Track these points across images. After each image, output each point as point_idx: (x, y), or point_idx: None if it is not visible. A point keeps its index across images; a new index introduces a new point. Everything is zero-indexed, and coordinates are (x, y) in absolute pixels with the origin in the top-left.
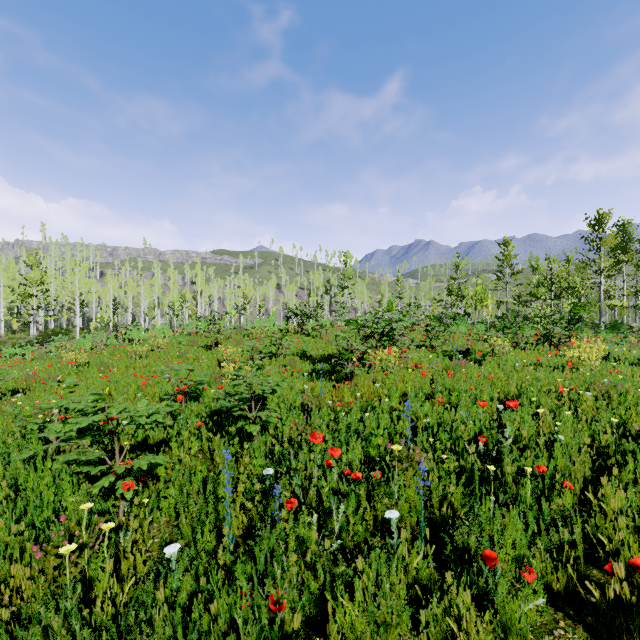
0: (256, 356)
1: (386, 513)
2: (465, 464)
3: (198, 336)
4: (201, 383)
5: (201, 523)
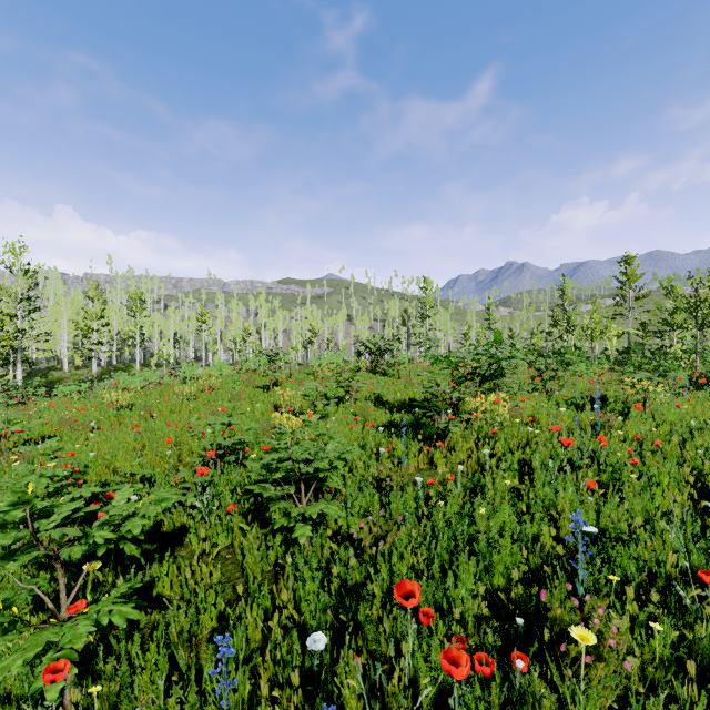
0: (317, 403)
1: None
2: (692, 638)
3: (257, 374)
4: (241, 442)
5: None
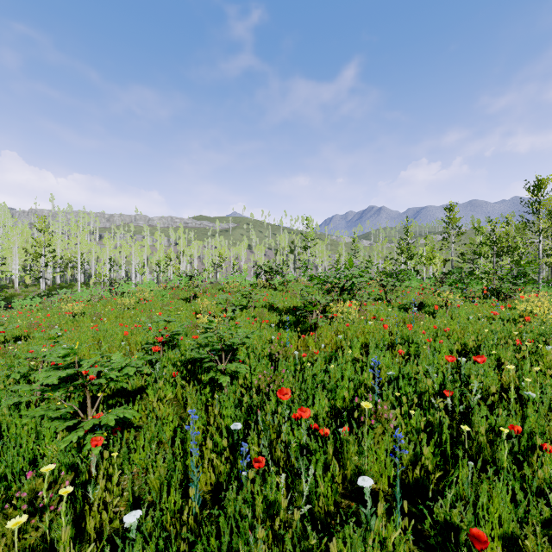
0: (228, 308)
1: (359, 480)
2: (433, 419)
3: (179, 290)
4: (177, 333)
5: (169, 478)
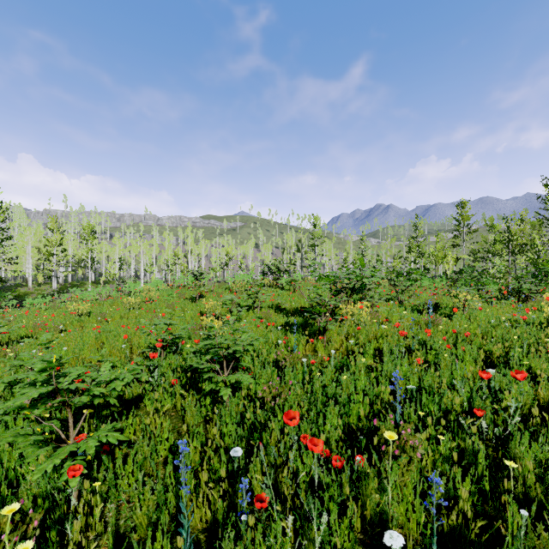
0: (233, 309)
1: (385, 538)
2: (464, 445)
3: (186, 289)
4: (179, 337)
5: (159, 512)
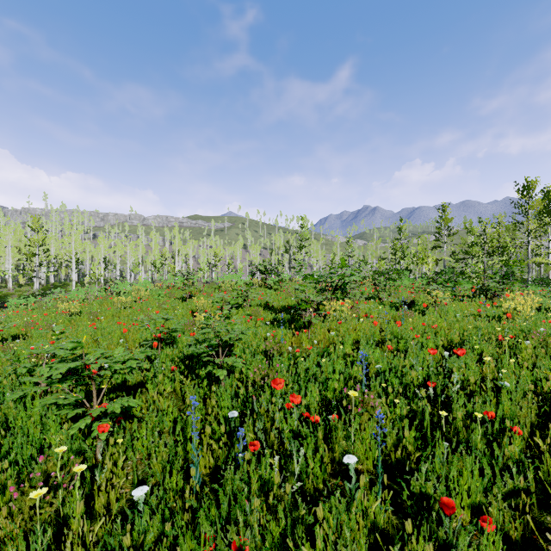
0: (224, 307)
1: (345, 458)
2: (416, 408)
3: (175, 289)
4: (175, 331)
5: (171, 462)
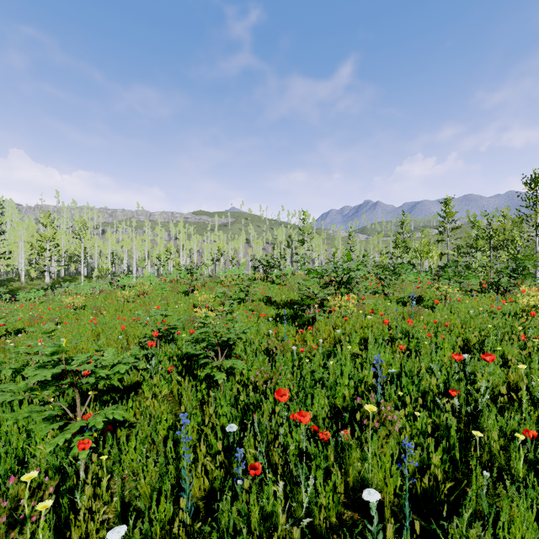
0: (226, 302)
1: (364, 494)
2: (439, 421)
3: (178, 283)
4: (174, 327)
5: (161, 482)
